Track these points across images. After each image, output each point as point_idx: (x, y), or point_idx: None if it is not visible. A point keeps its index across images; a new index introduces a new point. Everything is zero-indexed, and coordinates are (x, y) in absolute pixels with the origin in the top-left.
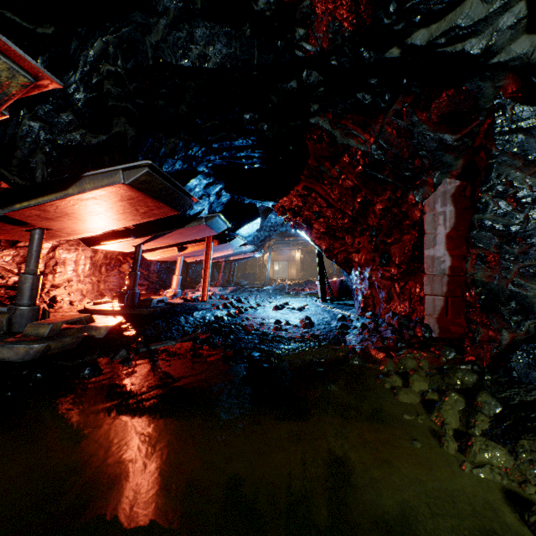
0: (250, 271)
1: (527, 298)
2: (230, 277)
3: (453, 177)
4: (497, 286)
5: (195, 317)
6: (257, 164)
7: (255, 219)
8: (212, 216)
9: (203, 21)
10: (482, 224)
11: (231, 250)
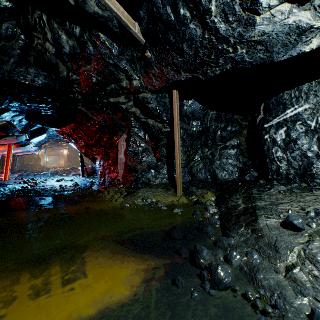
0: (27, 163)
1: (138, 169)
2: (14, 167)
3: (126, 134)
4: (133, 166)
5: (10, 188)
6: (50, 113)
7: (43, 135)
8: (21, 135)
9: (34, 67)
10: (130, 150)
11: (21, 150)
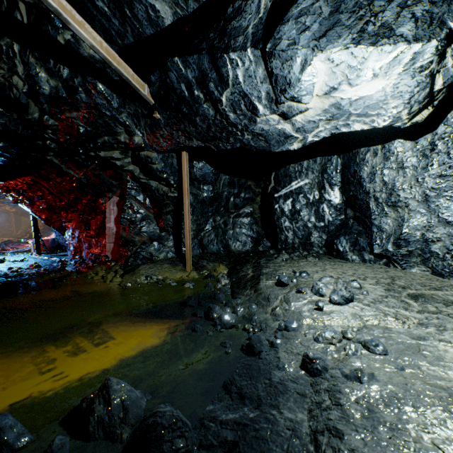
0: None
1: (136, 241)
2: None
3: (117, 196)
4: (128, 238)
5: None
6: None
7: None
8: None
9: None
10: (125, 217)
11: None
